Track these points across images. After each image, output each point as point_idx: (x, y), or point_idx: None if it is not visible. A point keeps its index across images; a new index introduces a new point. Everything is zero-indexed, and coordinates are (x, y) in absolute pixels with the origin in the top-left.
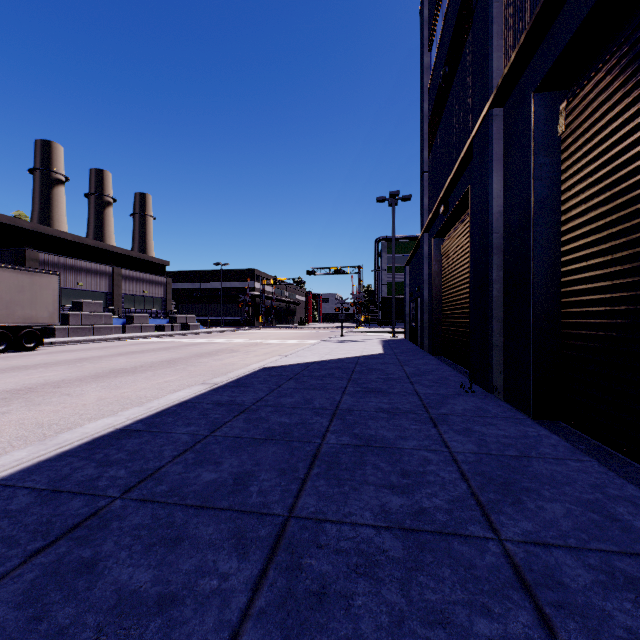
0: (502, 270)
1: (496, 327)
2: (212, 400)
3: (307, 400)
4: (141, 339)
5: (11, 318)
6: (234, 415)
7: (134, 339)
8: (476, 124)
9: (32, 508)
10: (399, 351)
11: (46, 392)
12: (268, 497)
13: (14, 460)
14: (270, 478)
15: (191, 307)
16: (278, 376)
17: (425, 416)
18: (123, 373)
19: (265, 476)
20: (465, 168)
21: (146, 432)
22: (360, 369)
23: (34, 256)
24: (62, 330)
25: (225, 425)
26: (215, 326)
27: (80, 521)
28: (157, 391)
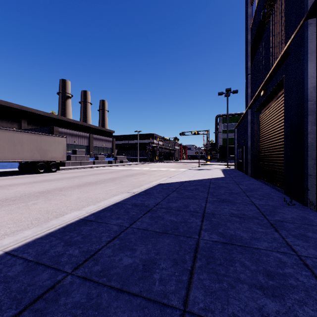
0: (315, 125)
1: (310, 163)
2: (131, 202)
3: (185, 205)
4: (101, 167)
5: (46, 157)
6: (143, 213)
7: (98, 167)
8: (292, 34)
9: (19, 276)
10: (233, 176)
11: (55, 193)
12: (167, 286)
13: (23, 237)
14: (167, 267)
15: (124, 152)
16: (167, 189)
17: (266, 221)
18: (91, 184)
19: (163, 265)
20: (280, 65)
21: (94, 222)
22: (213, 186)
23: (57, 130)
24: (68, 163)
25: (138, 220)
26: (135, 161)
27: (42, 293)
28: (105, 195)
